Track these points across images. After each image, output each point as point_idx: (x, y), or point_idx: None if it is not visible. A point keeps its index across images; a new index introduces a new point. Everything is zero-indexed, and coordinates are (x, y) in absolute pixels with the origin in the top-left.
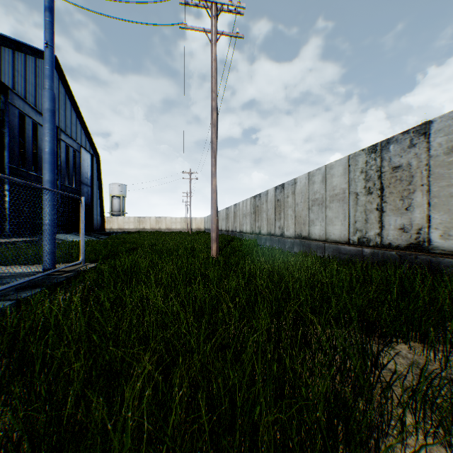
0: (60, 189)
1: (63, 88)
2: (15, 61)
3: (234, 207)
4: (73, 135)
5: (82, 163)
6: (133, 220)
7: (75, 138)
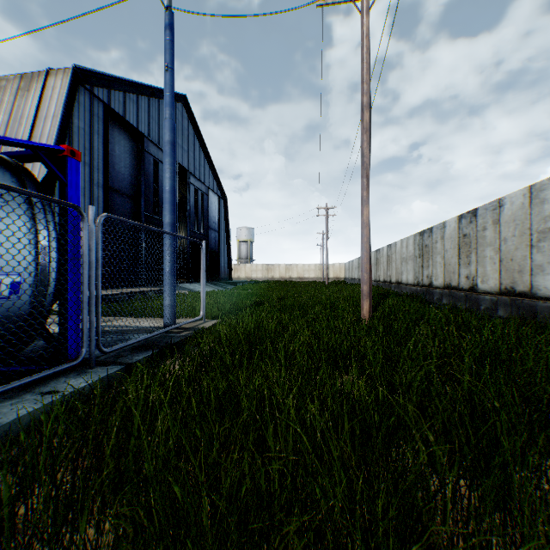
0: (189, 235)
1: (191, 128)
2: (149, 108)
3: (388, 248)
4: (201, 177)
5: (209, 206)
6: (261, 268)
7: (203, 180)
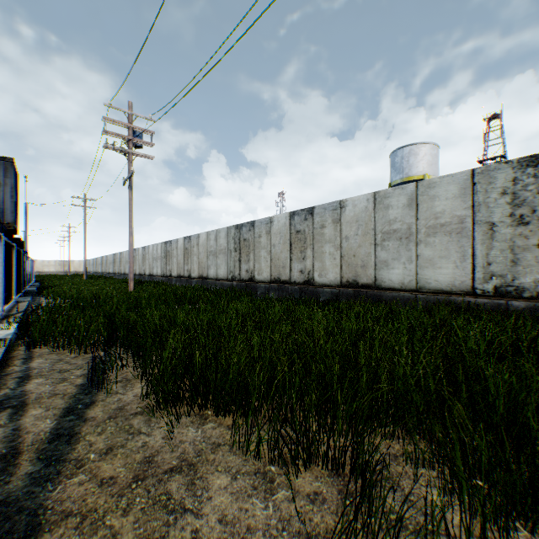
0: None
1: None
2: None
3: (106, 257)
4: None
5: None
6: None
7: None
